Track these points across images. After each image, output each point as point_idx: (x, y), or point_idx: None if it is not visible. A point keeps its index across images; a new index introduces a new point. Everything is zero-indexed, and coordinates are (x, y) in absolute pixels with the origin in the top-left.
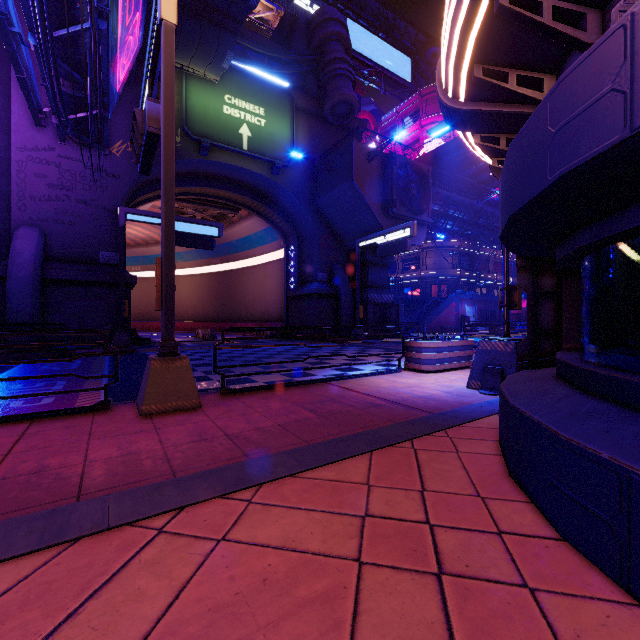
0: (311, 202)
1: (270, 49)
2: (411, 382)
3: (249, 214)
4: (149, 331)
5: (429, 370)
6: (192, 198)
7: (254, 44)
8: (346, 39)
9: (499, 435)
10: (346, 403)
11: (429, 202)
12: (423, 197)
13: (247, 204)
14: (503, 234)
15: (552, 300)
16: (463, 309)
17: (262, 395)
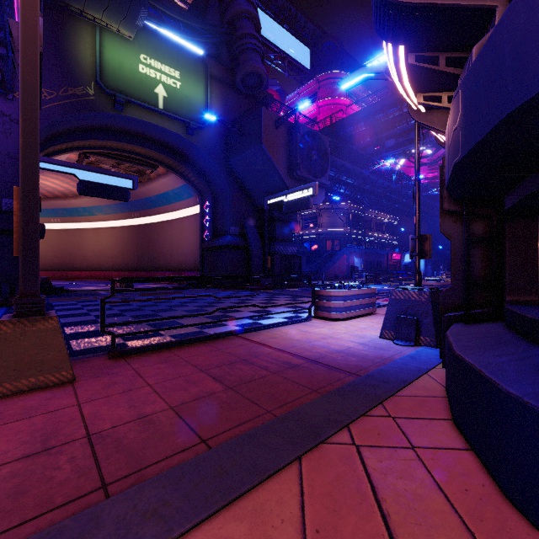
0: (224, 162)
1: (185, 16)
2: (324, 332)
3: (166, 172)
4: (68, 280)
5: (338, 318)
6: (109, 153)
7: (169, 9)
8: (256, 18)
9: (457, 415)
10: (259, 364)
11: (327, 167)
12: (322, 163)
13: (164, 162)
14: (467, 156)
15: (479, 247)
16: (352, 260)
17: (161, 356)
